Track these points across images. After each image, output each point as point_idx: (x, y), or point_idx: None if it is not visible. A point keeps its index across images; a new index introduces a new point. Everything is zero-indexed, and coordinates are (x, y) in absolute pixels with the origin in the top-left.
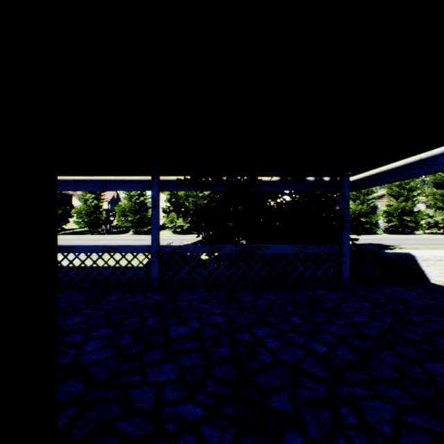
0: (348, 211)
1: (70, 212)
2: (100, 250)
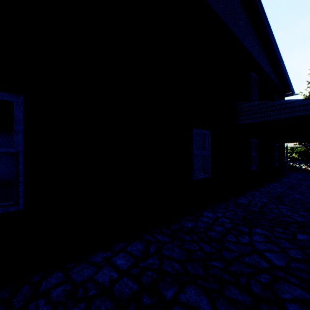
0: None
1: None
2: None
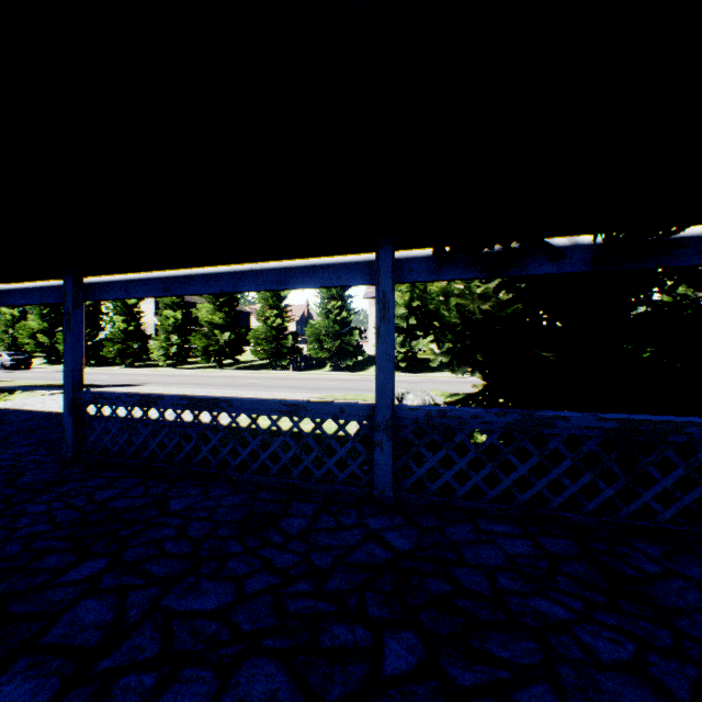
0: None
1: (246, 337)
2: (273, 409)
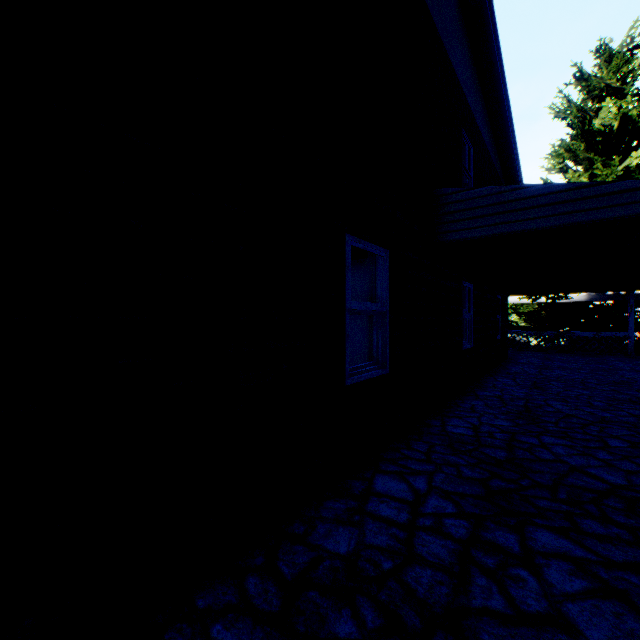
0: (633, 313)
1: None
2: None
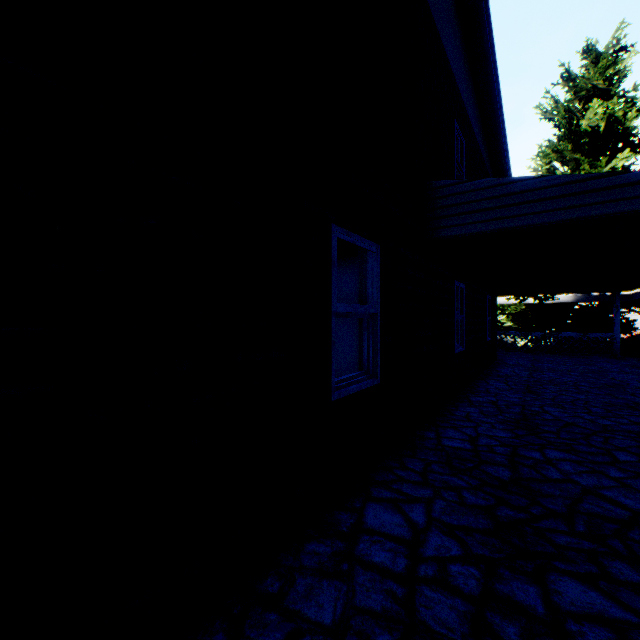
0: (618, 314)
1: None
2: None
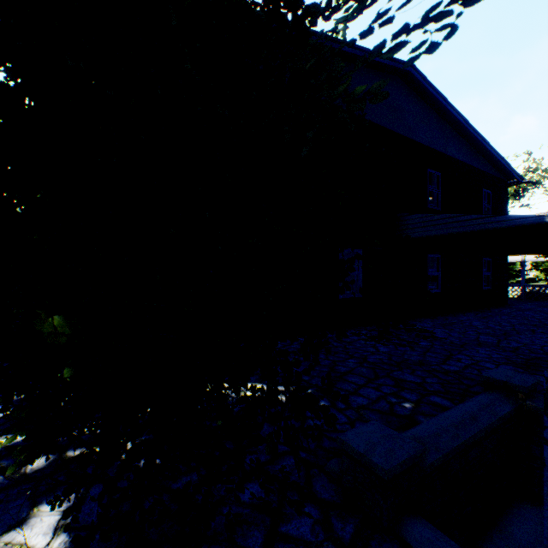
0: None
1: None
2: None
